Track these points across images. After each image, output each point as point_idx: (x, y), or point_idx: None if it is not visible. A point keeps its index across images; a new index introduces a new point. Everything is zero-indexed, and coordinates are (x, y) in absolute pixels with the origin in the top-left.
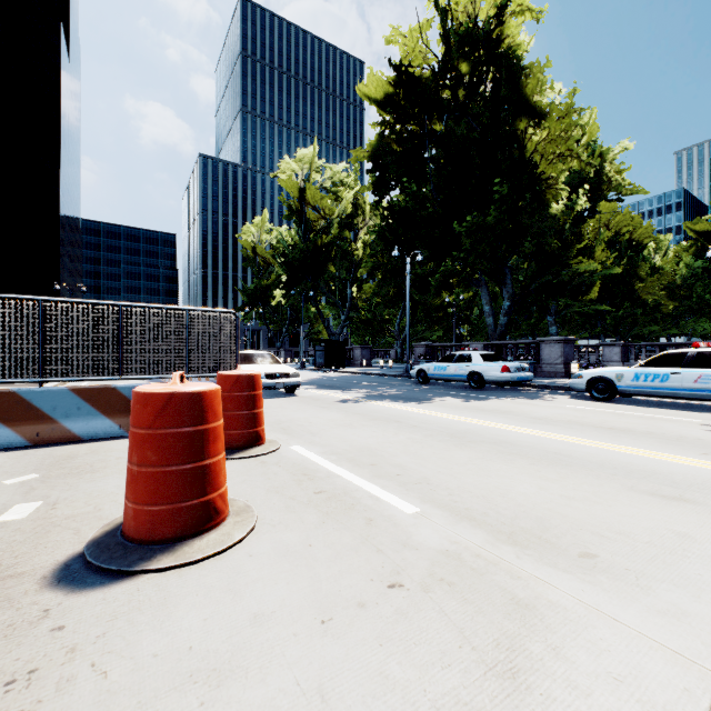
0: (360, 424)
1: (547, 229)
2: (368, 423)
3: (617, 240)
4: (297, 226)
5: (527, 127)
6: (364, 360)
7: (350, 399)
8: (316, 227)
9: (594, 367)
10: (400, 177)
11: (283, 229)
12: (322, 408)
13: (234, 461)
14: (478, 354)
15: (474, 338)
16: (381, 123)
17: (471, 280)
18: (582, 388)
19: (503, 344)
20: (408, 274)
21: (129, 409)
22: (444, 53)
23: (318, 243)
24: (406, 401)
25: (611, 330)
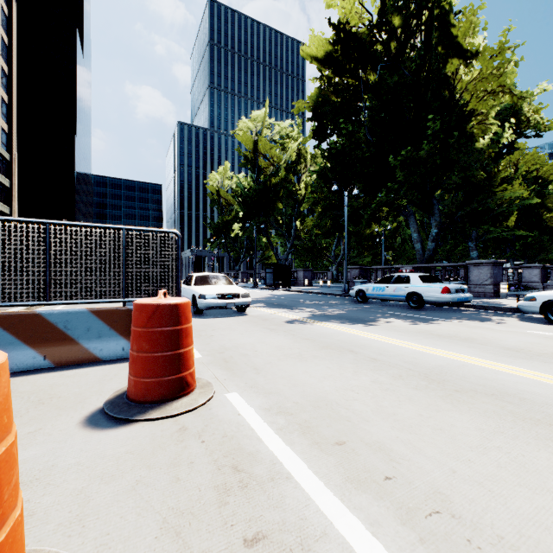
0: (310, 355)
1: (473, 163)
2: (319, 354)
3: (525, 177)
4: (251, 171)
5: (458, 67)
6: (306, 280)
7: (297, 319)
8: (266, 172)
9: (515, 287)
10: (338, 123)
11: (241, 176)
12: (269, 330)
13: (144, 425)
14: (416, 276)
15: (398, 262)
16: (321, 78)
17: (400, 211)
18: (535, 311)
19: (432, 267)
20: (345, 206)
21: (56, 337)
22: (379, 8)
23: (268, 185)
24: (352, 323)
25: (520, 255)
